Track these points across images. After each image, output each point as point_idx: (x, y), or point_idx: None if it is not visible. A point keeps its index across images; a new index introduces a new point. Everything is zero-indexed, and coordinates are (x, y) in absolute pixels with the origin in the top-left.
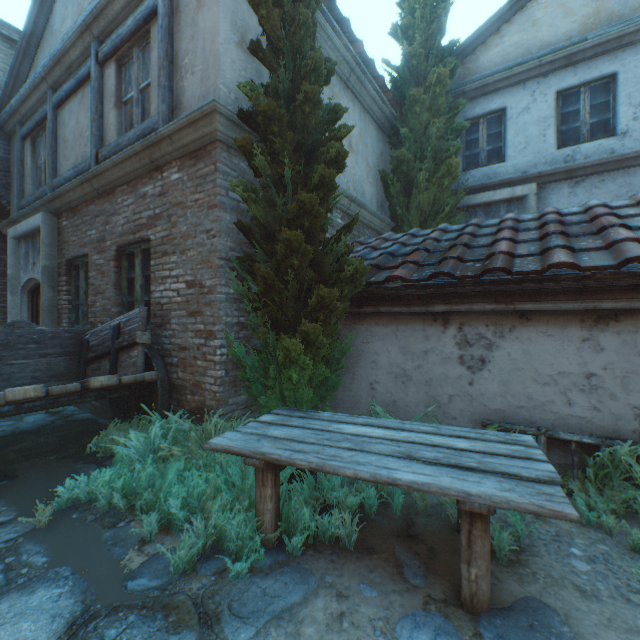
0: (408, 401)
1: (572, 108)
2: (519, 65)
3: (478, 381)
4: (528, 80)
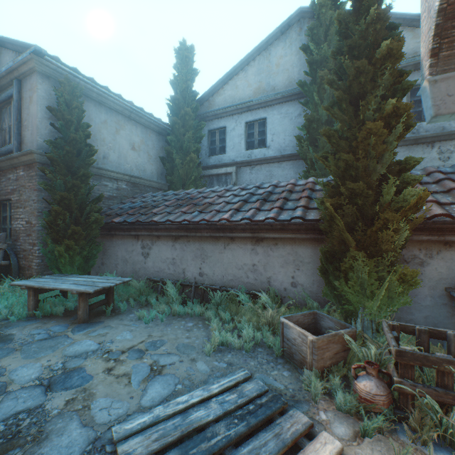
0: (128, 271)
1: (252, 131)
2: (229, 107)
3: (147, 262)
4: (234, 115)
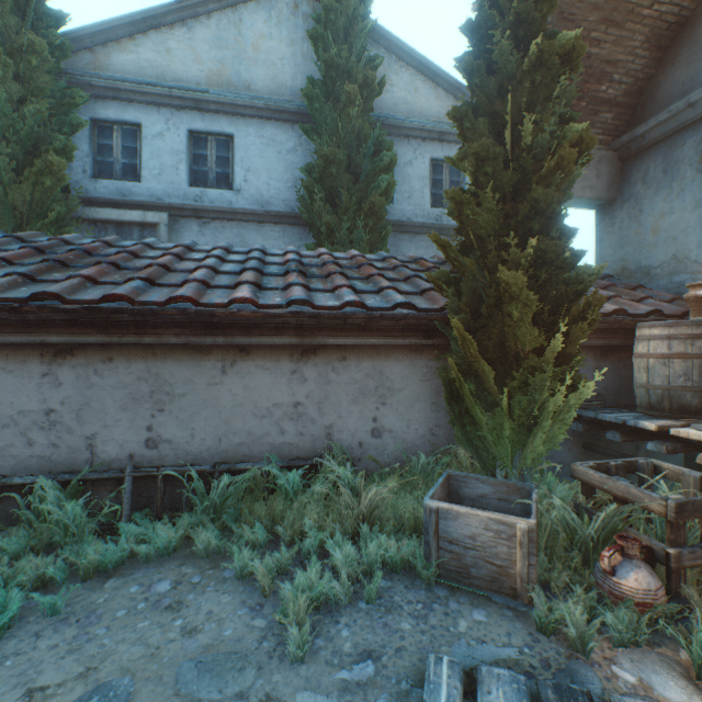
0: None
1: (203, 152)
2: (152, 85)
3: None
4: (163, 106)
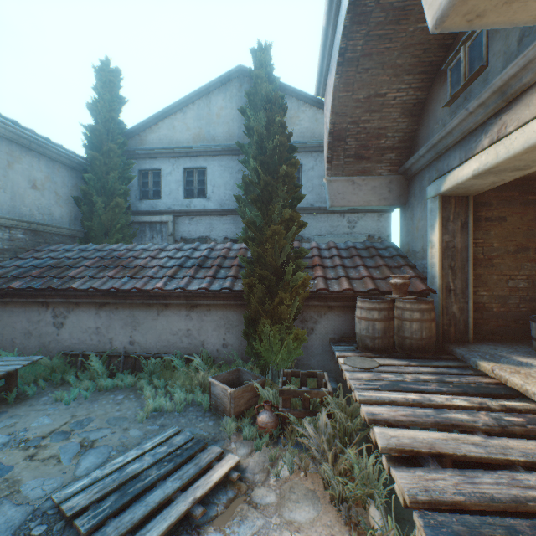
0: (32, 346)
1: (191, 179)
2: (165, 149)
3: (61, 333)
4: (171, 158)
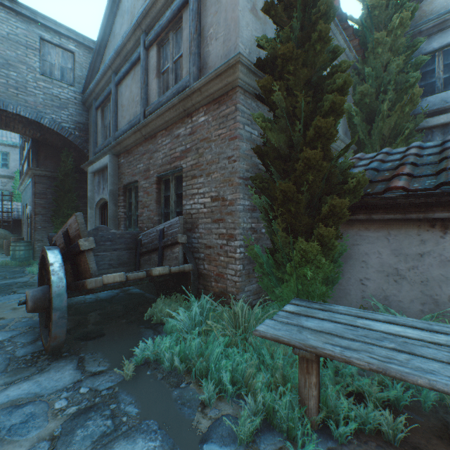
0: (401, 297)
1: None
2: None
3: None
4: None
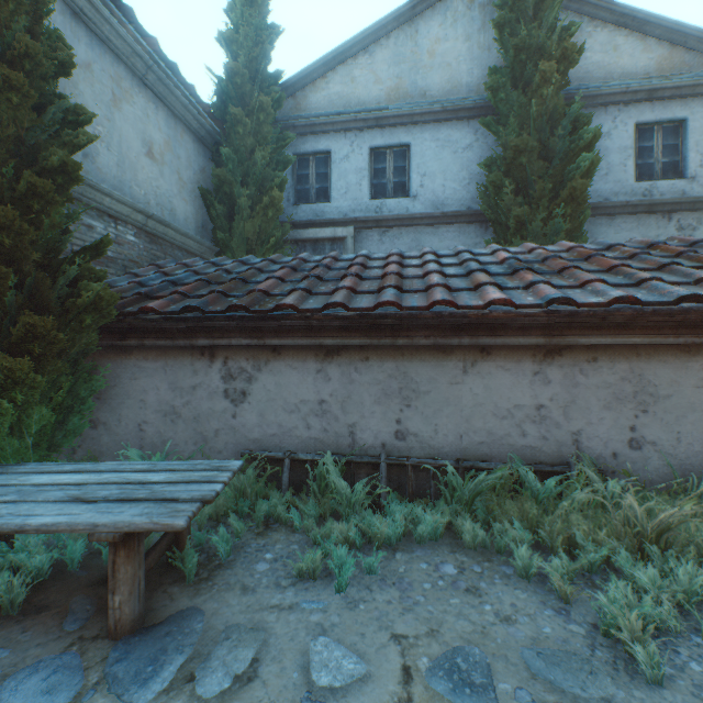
0: (178, 440)
1: (382, 166)
2: (340, 114)
3: (241, 413)
4: (349, 131)
